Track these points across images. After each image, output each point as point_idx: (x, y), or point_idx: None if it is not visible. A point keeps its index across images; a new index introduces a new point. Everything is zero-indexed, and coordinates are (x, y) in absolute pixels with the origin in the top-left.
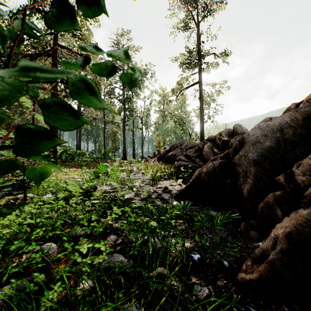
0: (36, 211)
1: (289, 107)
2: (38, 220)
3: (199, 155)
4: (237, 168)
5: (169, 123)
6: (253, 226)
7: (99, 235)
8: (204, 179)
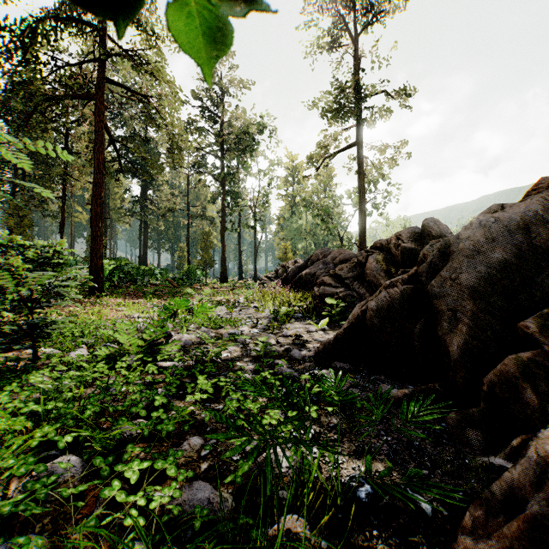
0: (48, 387)
1: (536, 185)
2: (51, 405)
3: (359, 275)
4: (436, 303)
5: (304, 218)
6: (474, 420)
7: (169, 437)
8: (372, 322)
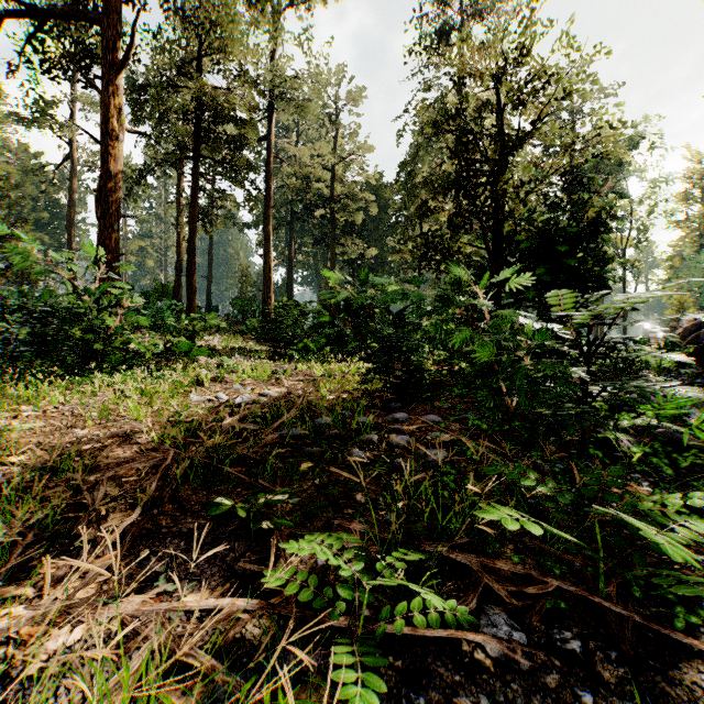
0: None
1: None
2: None
3: None
4: None
5: None
6: None
7: None
8: None
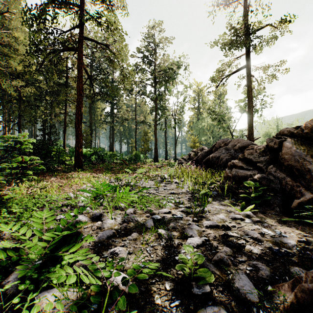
0: None
1: None
2: None
3: (270, 159)
4: None
5: (205, 121)
6: None
7: None
8: None
